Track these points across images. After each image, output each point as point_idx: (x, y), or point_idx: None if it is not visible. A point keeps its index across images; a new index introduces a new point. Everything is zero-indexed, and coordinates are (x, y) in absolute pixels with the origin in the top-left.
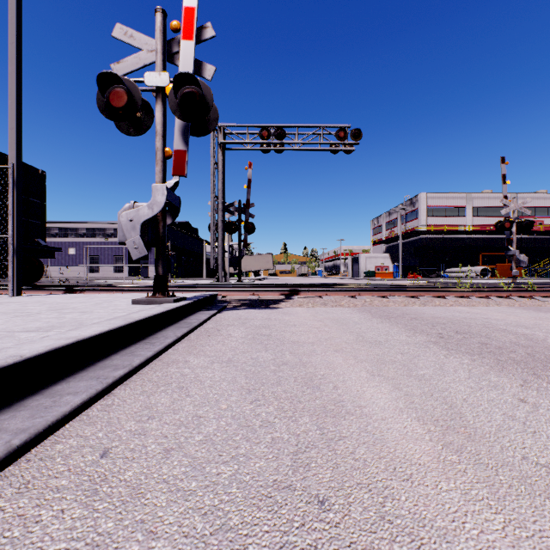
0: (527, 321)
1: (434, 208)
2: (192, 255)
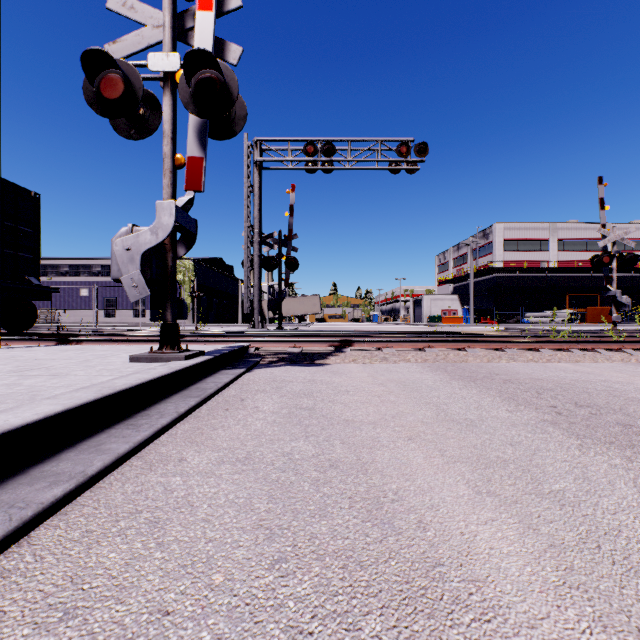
0: None
1: (511, 241)
2: (225, 297)
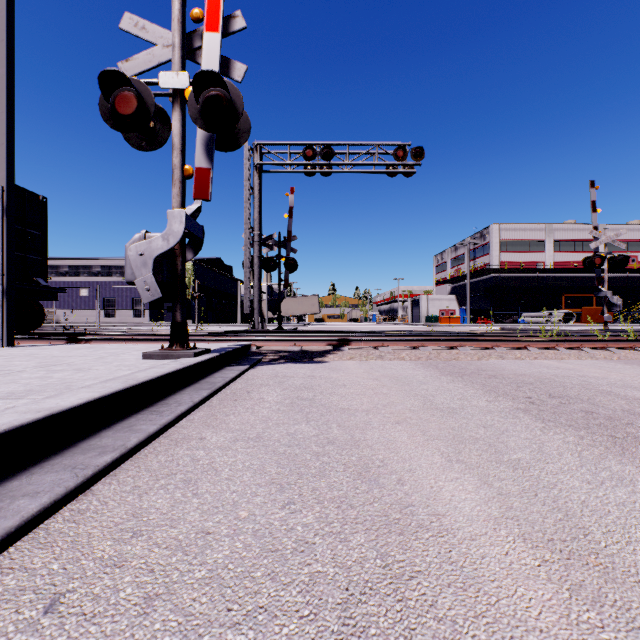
0: (635, 380)
1: (508, 242)
2: (224, 297)
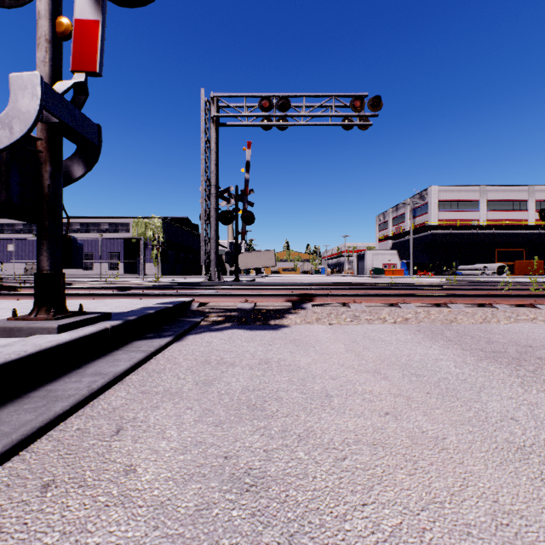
0: None
1: (445, 202)
2: (191, 252)
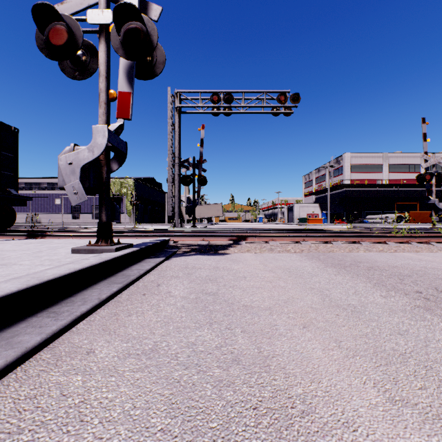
0: None
1: (356, 165)
2: (156, 205)
